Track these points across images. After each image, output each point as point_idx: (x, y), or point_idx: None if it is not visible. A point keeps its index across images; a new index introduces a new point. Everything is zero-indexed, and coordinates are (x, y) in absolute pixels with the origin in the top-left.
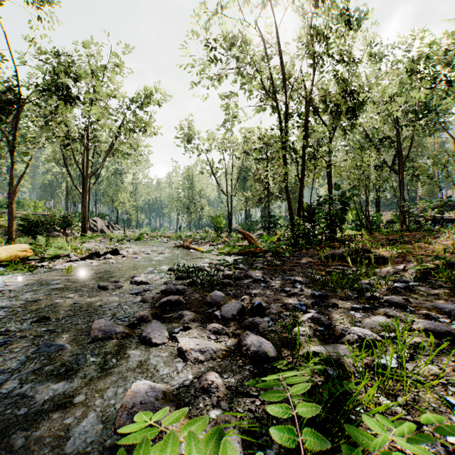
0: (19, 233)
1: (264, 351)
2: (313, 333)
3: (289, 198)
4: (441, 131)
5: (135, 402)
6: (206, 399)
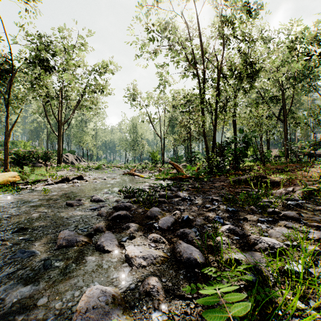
0: (13, 164)
1: (194, 258)
2: (231, 241)
3: (206, 139)
4: (314, 91)
5: (88, 306)
6: (148, 301)
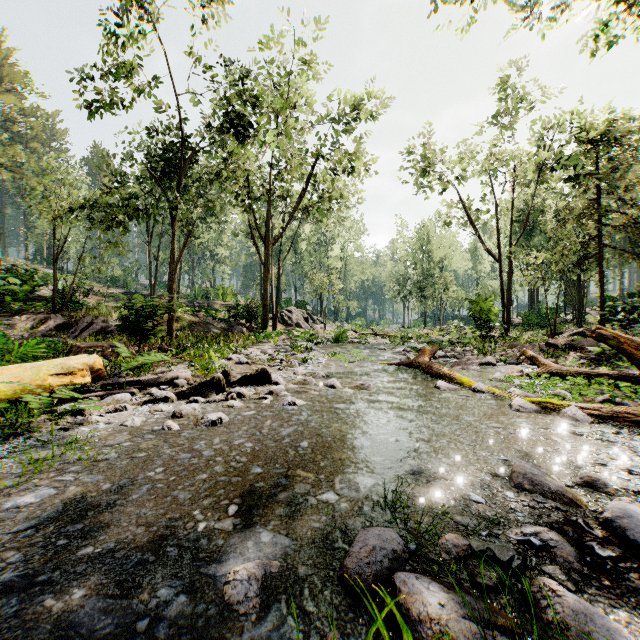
0: (193, 328)
1: None
2: None
3: None
4: None
5: None
6: None
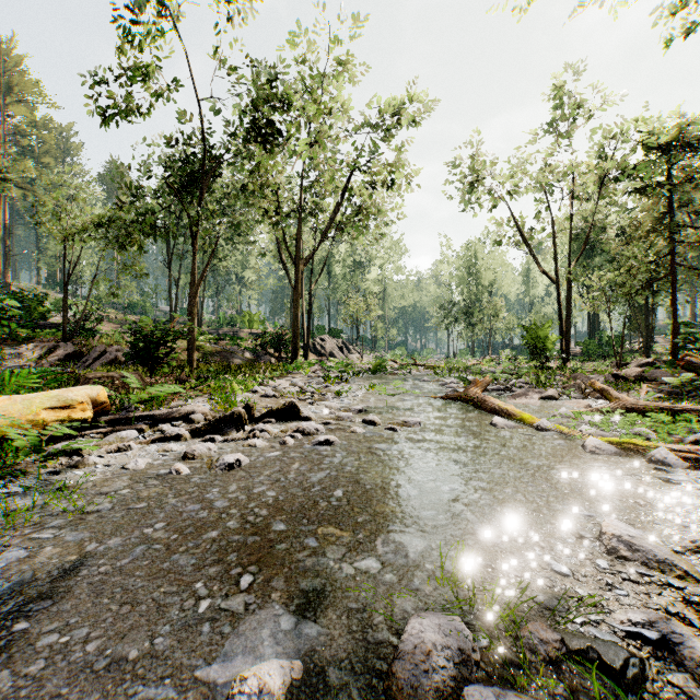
0: (217, 358)
1: None
2: None
3: None
4: None
5: None
6: None
